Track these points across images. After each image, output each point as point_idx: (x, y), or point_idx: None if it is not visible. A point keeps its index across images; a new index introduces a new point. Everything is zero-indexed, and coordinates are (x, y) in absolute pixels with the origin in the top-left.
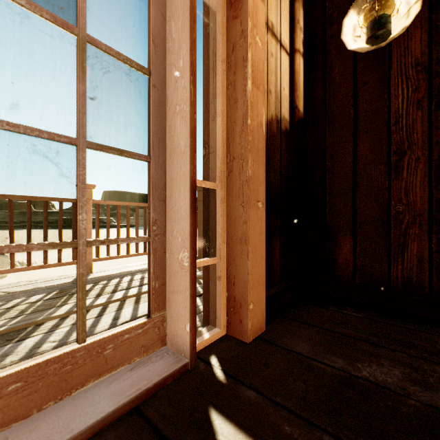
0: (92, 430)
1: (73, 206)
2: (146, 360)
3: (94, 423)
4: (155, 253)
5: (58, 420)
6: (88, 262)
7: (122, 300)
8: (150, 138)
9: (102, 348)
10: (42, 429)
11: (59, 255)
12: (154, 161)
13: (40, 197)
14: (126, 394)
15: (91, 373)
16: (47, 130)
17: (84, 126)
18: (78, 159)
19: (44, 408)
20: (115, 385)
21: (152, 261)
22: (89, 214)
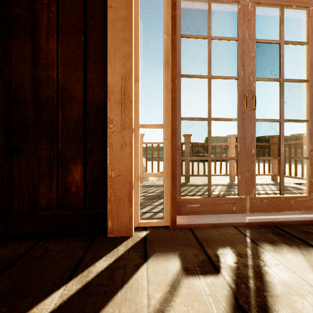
0: (296, 222)
1: (226, 146)
2: (307, 213)
3: (297, 220)
4: (311, 165)
5: (281, 216)
6: (233, 175)
7: (265, 194)
8: (308, 111)
9: (289, 200)
10: (276, 216)
11: (220, 170)
12: (310, 122)
13: (213, 143)
14: (306, 218)
15: (286, 208)
16: (272, 119)
17: (283, 114)
18: (281, 127)
19: (272, 212)
20: (297, 215)
21: (309, 169)
22: (233, 150)
